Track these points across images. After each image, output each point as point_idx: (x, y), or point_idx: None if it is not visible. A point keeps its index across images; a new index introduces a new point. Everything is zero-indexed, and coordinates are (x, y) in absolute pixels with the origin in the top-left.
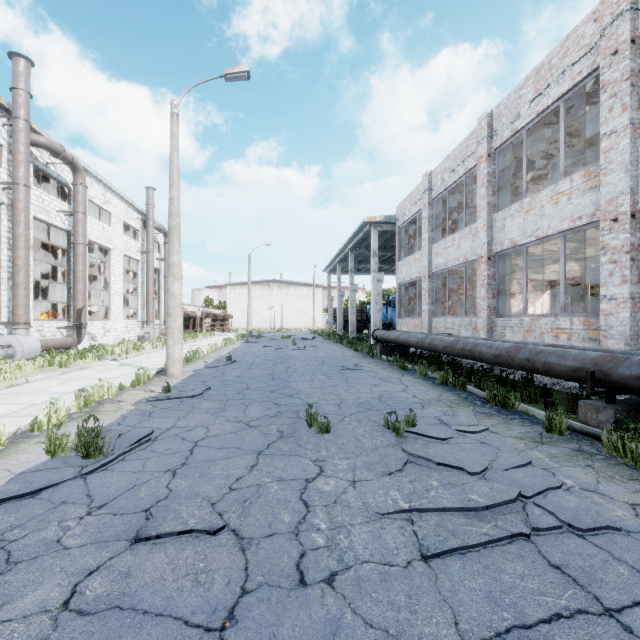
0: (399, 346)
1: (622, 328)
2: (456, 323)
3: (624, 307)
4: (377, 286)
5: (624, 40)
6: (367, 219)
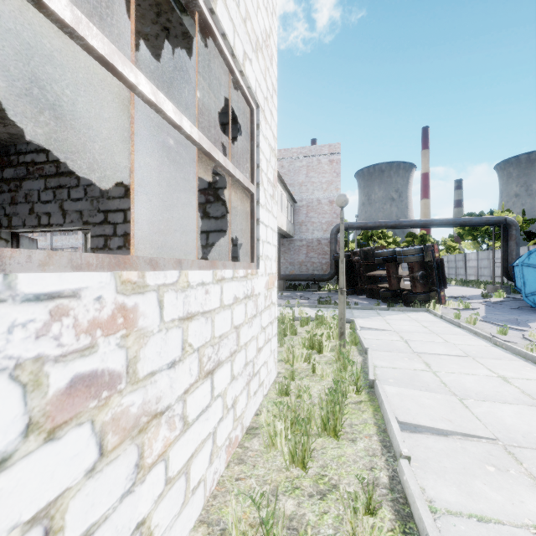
0: None
1: None
2: None
3: None
4: None
5: None
6: None
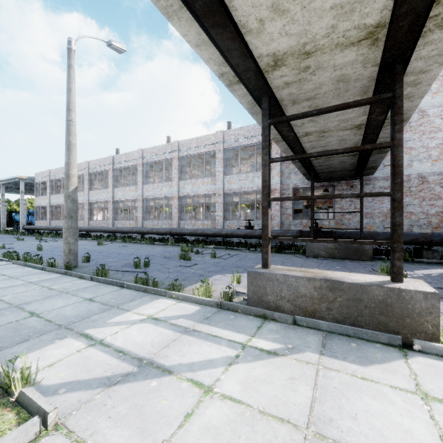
0: (37, 231)
1: (87, 223)
2: (59, 222)
3: (87, 219)
4: (24, 206)
5: (87, 173)
6: (18, 177)
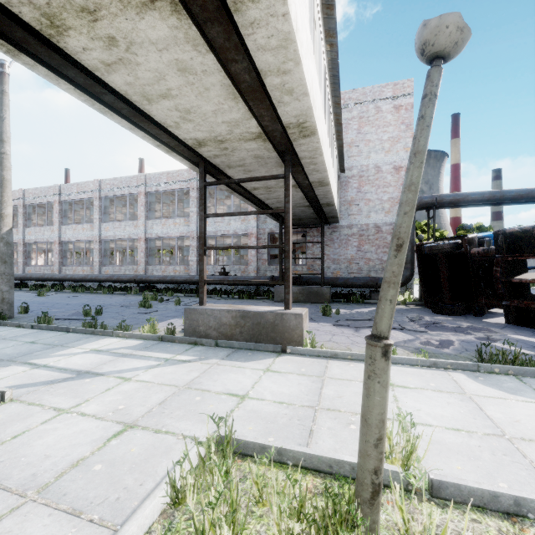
0: None
1: (22, 269)
2: None
3: (22, 264)
4: None
5: (22, 204)
6: None
